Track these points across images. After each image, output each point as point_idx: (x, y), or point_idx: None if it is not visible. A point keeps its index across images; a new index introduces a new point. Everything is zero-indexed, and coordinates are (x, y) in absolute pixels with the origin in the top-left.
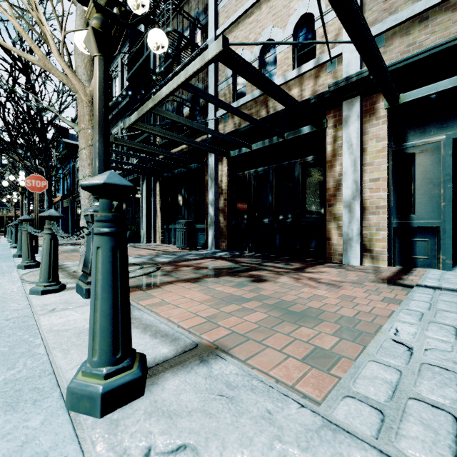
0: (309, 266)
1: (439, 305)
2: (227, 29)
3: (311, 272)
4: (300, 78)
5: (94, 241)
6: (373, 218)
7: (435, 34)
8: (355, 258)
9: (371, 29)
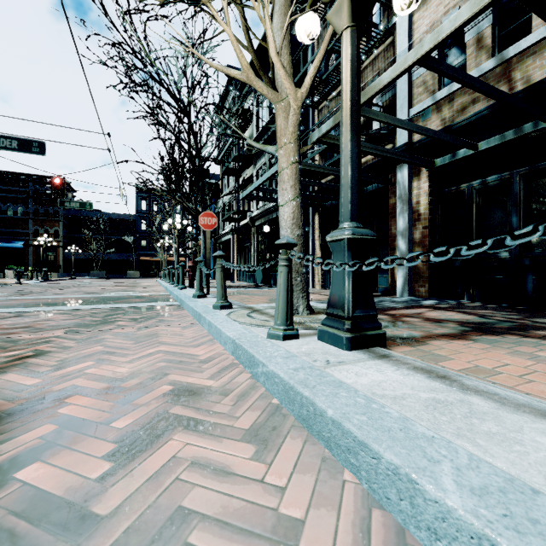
0: None
1: None
2: None
3: None
4: None
5: None
6: None
7: None
8: None
9: None
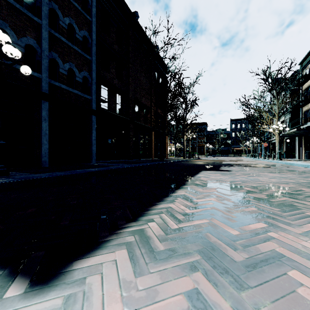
0: None
1: None
2: None
3: None
4: None
5: (278, 154)
6: None
7: None
8: None
9: None
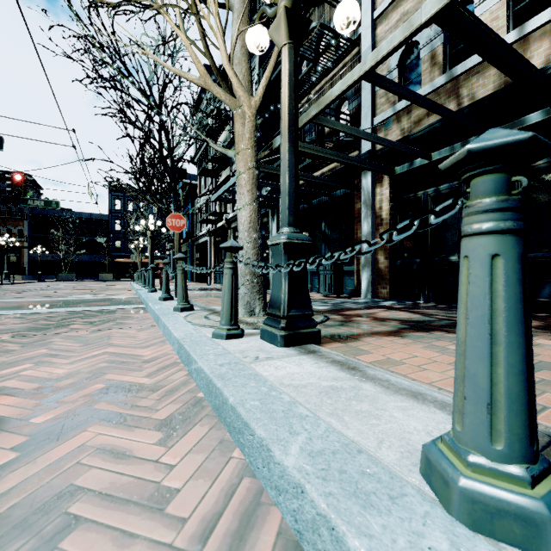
0: None
1: None
2: (389, 6)
3: None
4: (521, 43)
5: (480, 246)
6: None
7: None
8: None
9: None
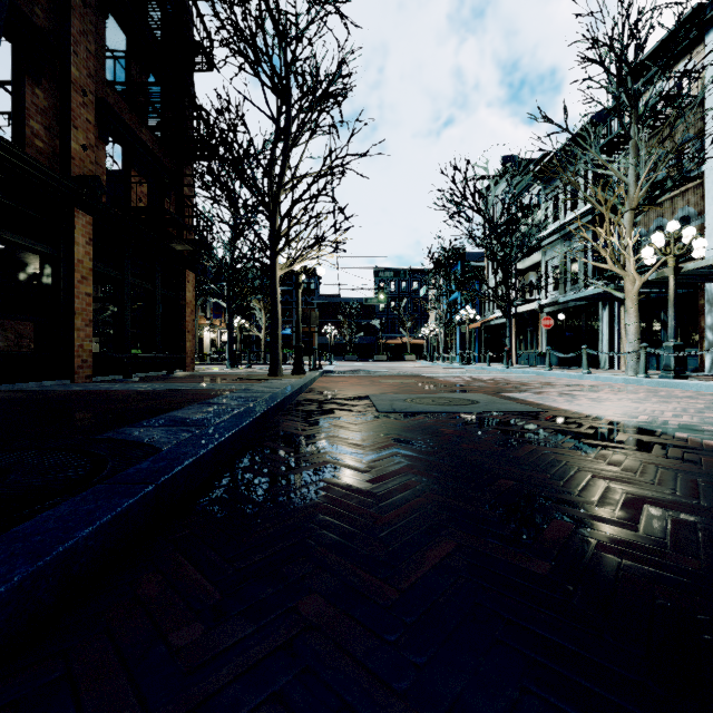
0: None
1: None
2: None
3: None
4: None
5: None
6: None
7: None
8: None
9: None
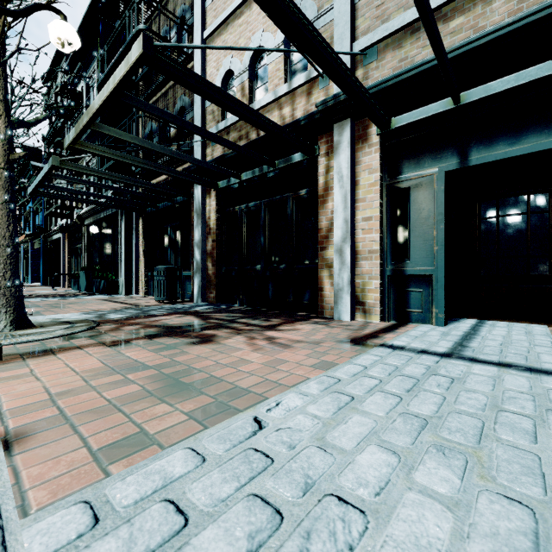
0: (289, 323)
1: (372, 370)
2: (215, 31)
3: (281, 330)
4: (291, 95)
5: None
6: (365, 265)
7: (427, 49)
8: (346, 312)
9: (363, 39)
